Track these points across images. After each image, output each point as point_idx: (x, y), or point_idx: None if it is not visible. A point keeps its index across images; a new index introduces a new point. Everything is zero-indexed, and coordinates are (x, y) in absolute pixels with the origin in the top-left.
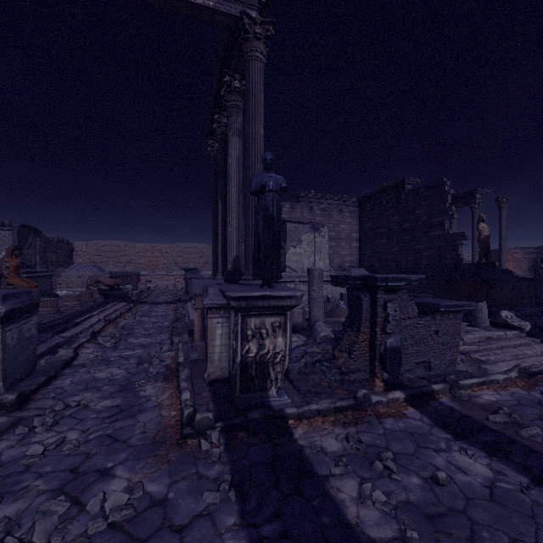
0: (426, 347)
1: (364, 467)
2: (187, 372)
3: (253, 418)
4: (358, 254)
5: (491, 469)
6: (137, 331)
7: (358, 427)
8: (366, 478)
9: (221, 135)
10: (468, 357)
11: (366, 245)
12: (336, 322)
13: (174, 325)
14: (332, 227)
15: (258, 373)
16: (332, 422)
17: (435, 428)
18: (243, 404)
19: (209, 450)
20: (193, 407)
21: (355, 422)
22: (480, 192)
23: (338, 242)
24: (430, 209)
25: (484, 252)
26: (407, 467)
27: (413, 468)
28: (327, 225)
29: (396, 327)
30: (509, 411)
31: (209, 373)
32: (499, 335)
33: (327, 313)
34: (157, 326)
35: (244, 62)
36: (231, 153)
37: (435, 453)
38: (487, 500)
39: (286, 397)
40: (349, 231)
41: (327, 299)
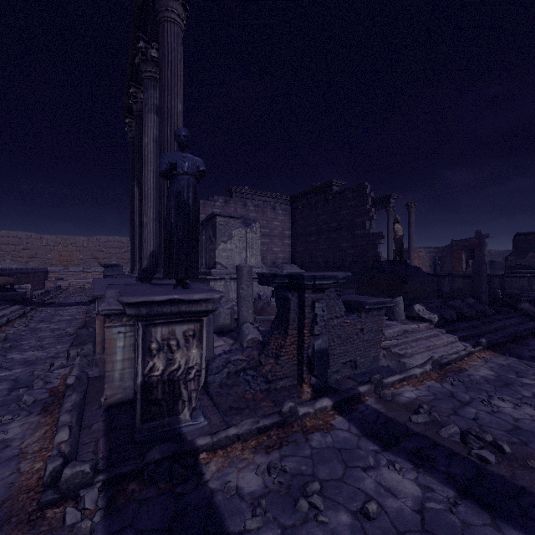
0: (352, 346)
1: (287, 509)
2: (75, 398)
3: (151, 460)
4: (290, 250)
5: (419, 485)
6: (25, 342)
7: (283, 450)
8: (288, 527)
9: (138, 112)
10: (389, 352)
11: (298, 242)
12: (267, 321)
13: (78, 332)
14: (265, 224)
15: (166, 395)
16: (253, 447)
17: (363, 438)
18: (144, 436)
19: (75, 525)
20: (65, 456)
21: (279, 443)
22: (394, 197)
23: (272, 238)
24: (354, 210)
25: (398, 250)
26: (335, 500)
27: (342, 500)
28: (261, 221)
29: (324, 327)
30: (428, 407)
31: (108, 396)
32: (413, 328)
33: (258, 311)
34: (56, 334)
35: (158, 23)
36: (147, 131)
37: (364, 473)
38: (419, 531)
39: (202, 419)
40: (282, 228)
41: (259, 296)
